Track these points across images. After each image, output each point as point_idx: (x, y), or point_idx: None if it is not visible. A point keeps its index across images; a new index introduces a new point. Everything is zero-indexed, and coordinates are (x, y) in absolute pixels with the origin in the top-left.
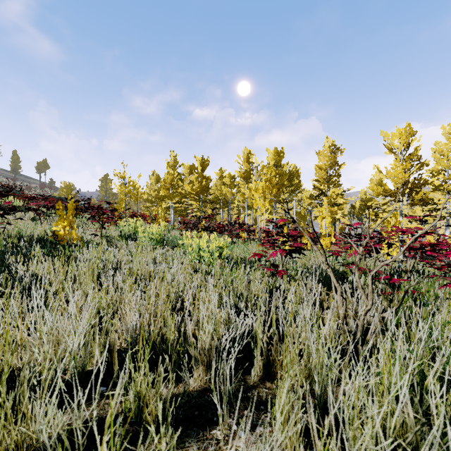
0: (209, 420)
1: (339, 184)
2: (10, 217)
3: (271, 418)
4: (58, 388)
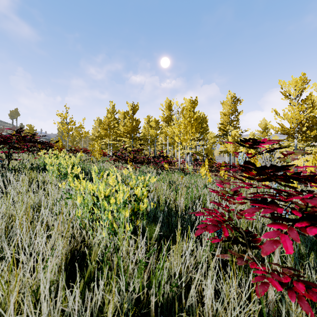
0: None
1: (238, 127)
2: None
3: None
4: None
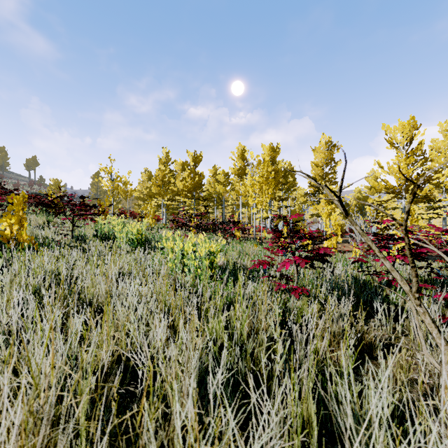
0: None
1: (335, 182)
2: None
3: None
4: None
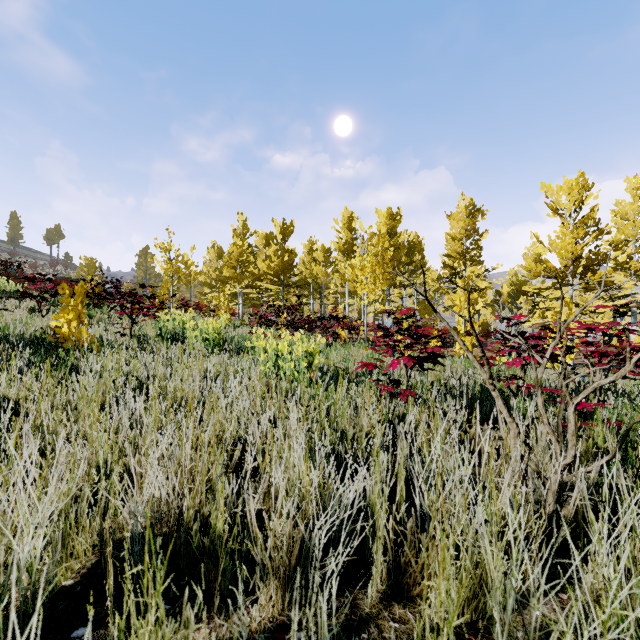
0: None
1: (479, 261)
2: None
3: None
4: None
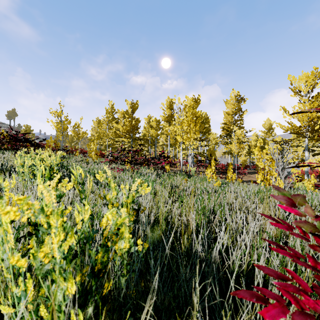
0: None
1: (242, 127)
2: None
3: None
4: None
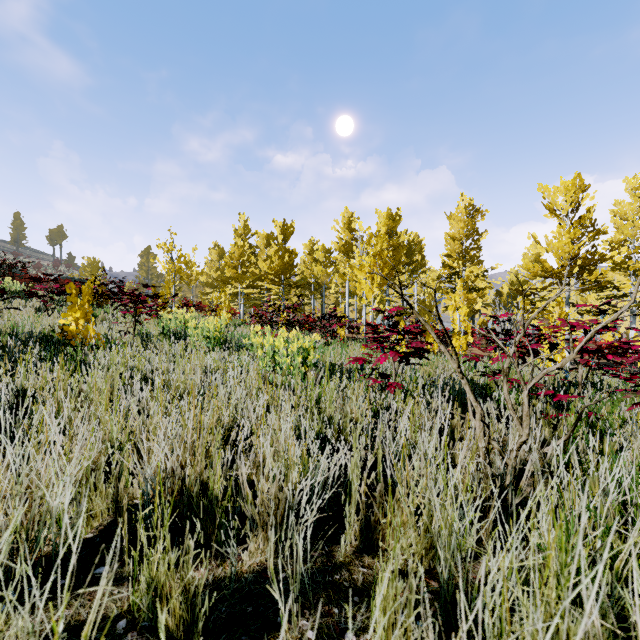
0: (269, 622)
1: (479, 261)
2: (5, 306)
3: (370, 618)
4: (17, 574)
